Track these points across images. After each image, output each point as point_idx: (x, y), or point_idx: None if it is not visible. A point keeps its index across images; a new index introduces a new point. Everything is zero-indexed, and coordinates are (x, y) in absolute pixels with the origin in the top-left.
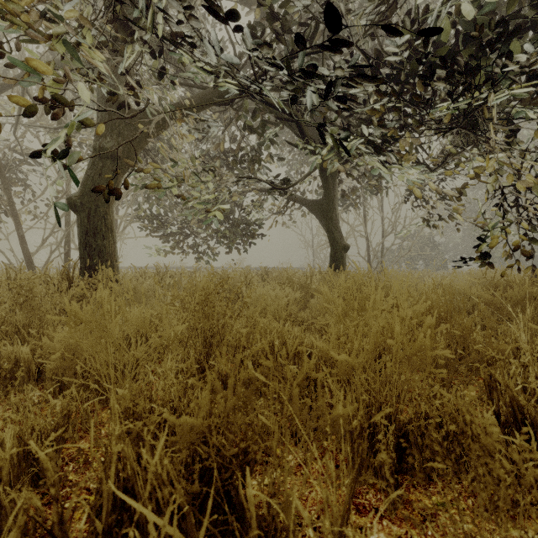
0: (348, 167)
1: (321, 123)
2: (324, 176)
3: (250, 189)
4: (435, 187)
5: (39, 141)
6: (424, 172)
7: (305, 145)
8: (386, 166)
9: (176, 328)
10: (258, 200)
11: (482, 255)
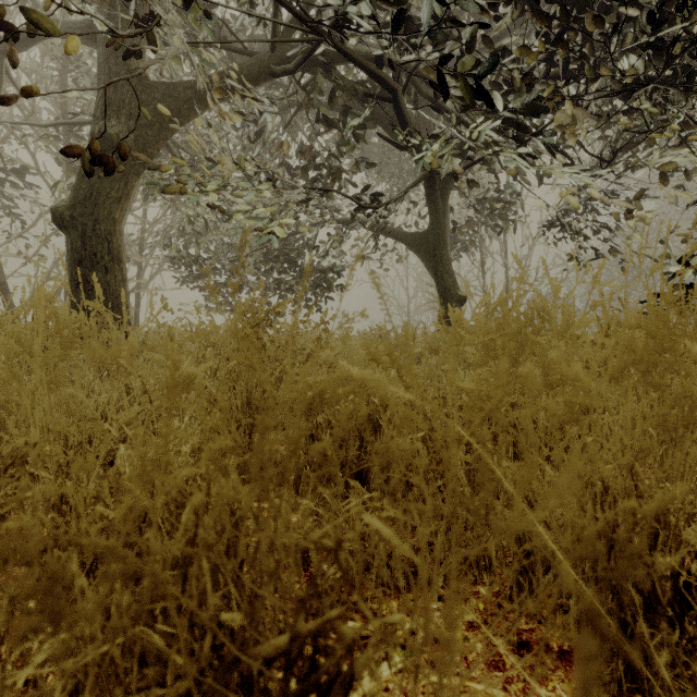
0: (464, 186)
1: (443, 56)
2: (432, 195)
3: (325, 219)
4: (602, 197)
5: (27, 149)
6: (587, 172)
7: (407, 138)
8: (529, 164)
9: (188, 370)
10: (337, 233)
11: (687, 286)
